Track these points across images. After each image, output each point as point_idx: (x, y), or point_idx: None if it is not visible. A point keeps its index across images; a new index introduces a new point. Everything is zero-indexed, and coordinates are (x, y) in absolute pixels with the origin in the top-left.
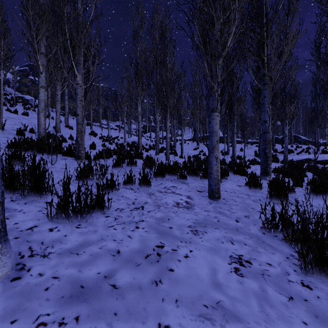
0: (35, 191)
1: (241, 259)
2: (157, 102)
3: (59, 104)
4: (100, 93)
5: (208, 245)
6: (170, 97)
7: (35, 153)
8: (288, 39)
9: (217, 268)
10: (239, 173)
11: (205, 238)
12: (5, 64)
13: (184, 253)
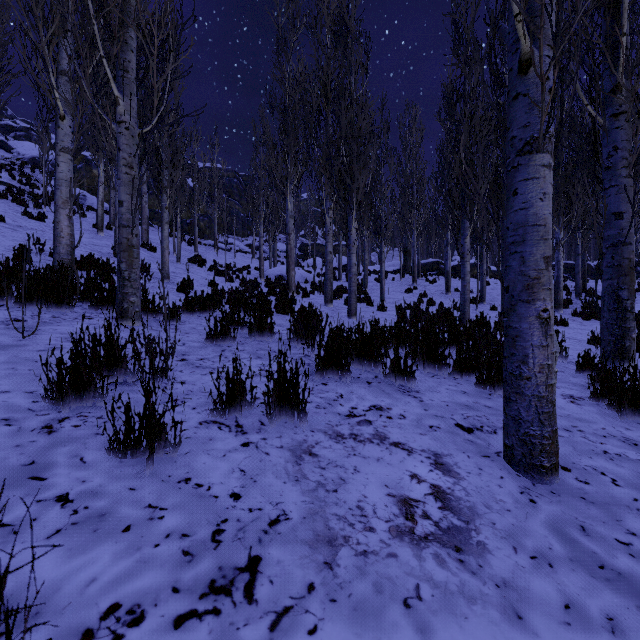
0: None
1: None
2: (327, 187)
3: None
4: (215, 179)
5: None
6: (358, 169)
7: (12, 303)
8: None
9: None
10: None
11: None
12: None
13: None
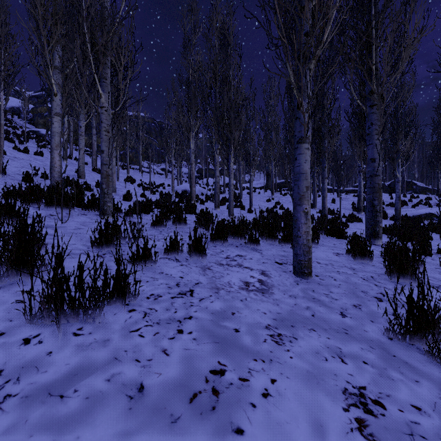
0: (18, 268)
1: (364, 397)
2: (216, 135)
3: (82, 139)
4: (140, 125)
5: (303, 365)
6: (234, 127)
7: (42, 206)
8: (408, 39)
9: (325, 423)
10: (334, 234)
11: (295, 350)
12: (6, 84)
13: (262, 386)
